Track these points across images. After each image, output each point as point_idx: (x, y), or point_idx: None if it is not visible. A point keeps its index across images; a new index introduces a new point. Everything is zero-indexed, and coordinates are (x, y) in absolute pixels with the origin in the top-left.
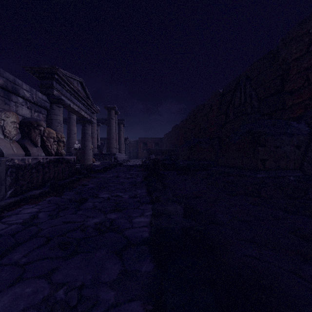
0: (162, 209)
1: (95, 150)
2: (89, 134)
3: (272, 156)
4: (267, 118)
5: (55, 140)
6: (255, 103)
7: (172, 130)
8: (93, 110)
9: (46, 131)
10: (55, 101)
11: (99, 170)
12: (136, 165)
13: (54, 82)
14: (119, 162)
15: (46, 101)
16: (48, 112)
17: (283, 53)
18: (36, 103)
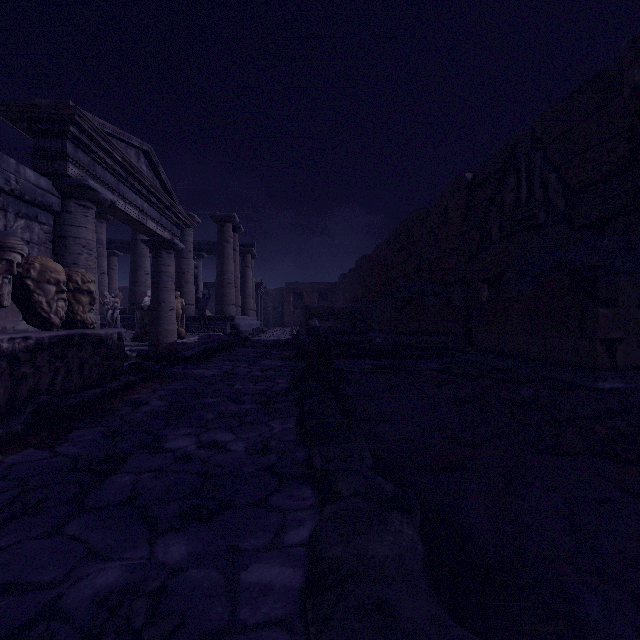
0: (347, 555)
1: (191, 310)
2: (170, 274)
3: (634, 331)
4: (591, 235)
5: (61, 288)
6: (558, 199)
7: (356, 266)
8: (180, 221)
9: (34, 266)
10: (75, 193)
11: (191, 358)
12: (278, 344)
13: (70, 143)
14: (243, 335)
15: (48, 192)
16: (58, 219)
17: (638, 73)
18: (18, 194)
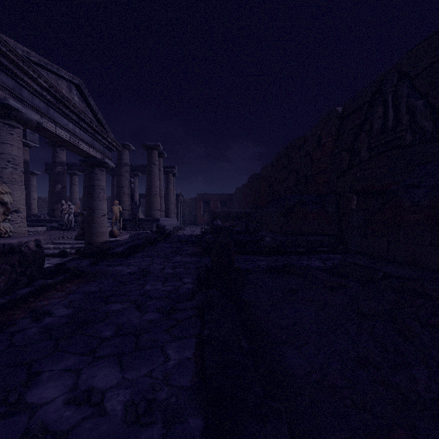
0: None
1: (128, 214)
2: (102, 187)
3: None
4: None
5: None
6: (425, 122)
7: (248, 182)
8: (110, 145)
9: None
10: None
11: (118, 254)
12: (190, 240)
13: None
14: (165, 232)
15: None
16: None
17: None
18: None
